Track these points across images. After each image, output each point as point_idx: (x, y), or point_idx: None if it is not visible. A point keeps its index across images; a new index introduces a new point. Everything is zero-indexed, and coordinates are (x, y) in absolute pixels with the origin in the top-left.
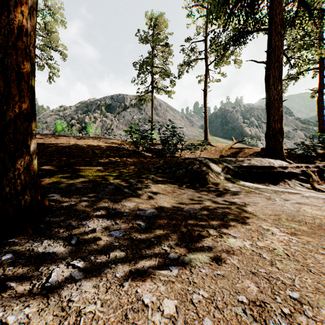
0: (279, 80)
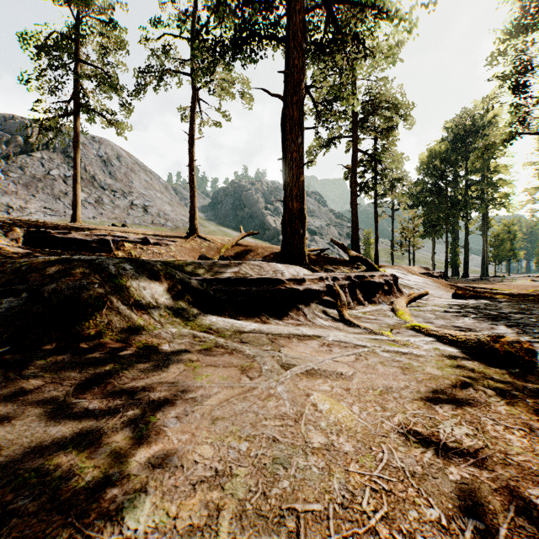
0: (299, 127)
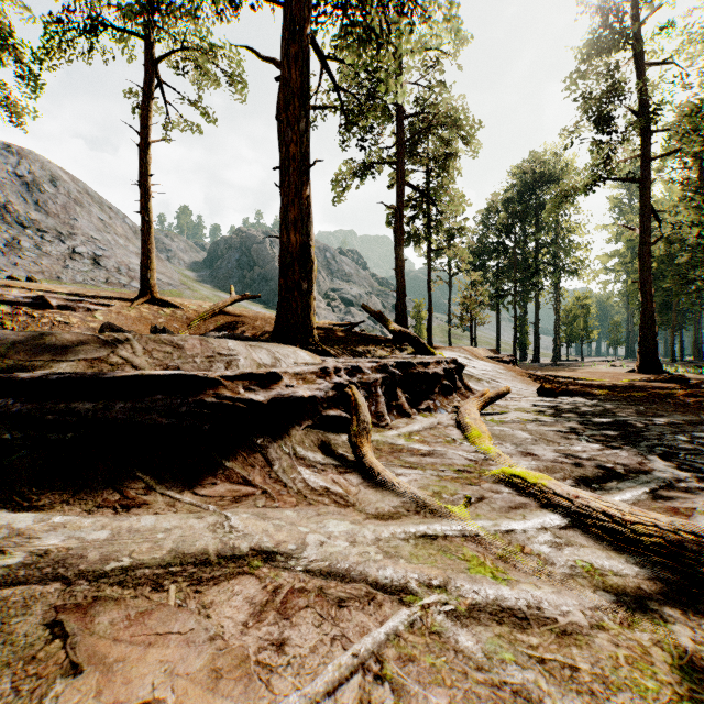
0: (302, 102)
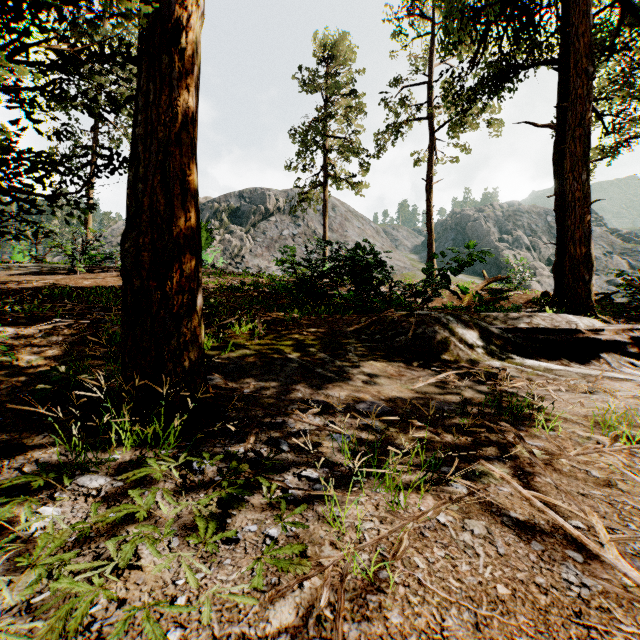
0: (584, 162)
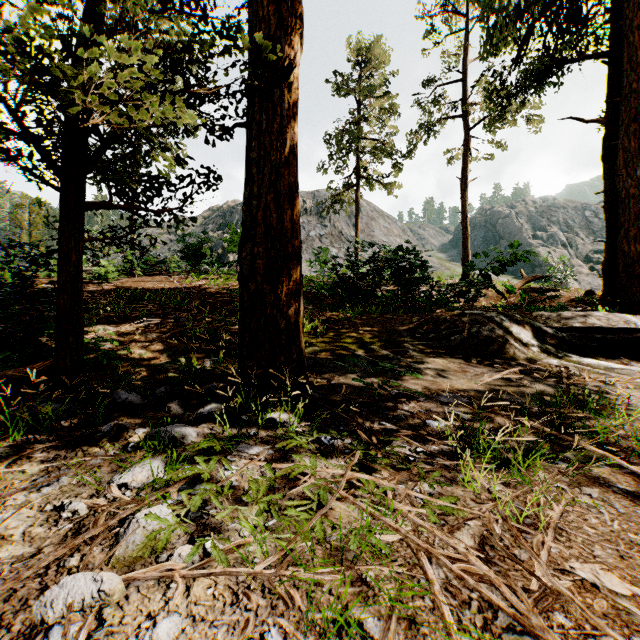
0: (637, 158)
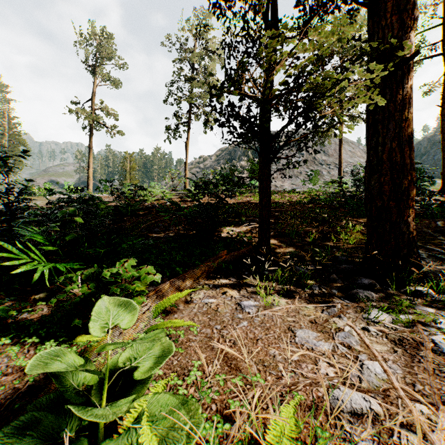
0: None
